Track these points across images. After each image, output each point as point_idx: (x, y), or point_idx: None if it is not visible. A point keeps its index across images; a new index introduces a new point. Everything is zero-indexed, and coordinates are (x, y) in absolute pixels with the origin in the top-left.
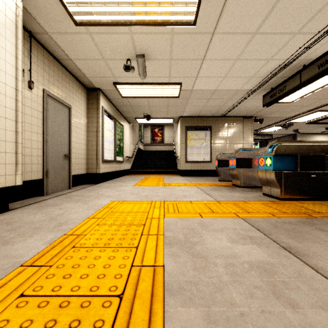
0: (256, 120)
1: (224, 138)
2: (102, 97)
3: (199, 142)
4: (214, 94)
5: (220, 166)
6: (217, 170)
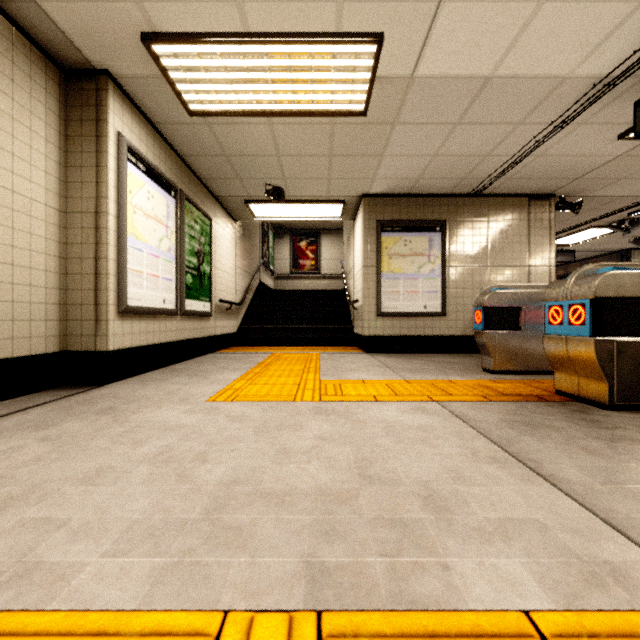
0: (563, 204)
1: (480, 252)
2: (119, 103)
3: (413, 262)
4: (480, 98)
5: (492, 328)
6: (482, 339)
